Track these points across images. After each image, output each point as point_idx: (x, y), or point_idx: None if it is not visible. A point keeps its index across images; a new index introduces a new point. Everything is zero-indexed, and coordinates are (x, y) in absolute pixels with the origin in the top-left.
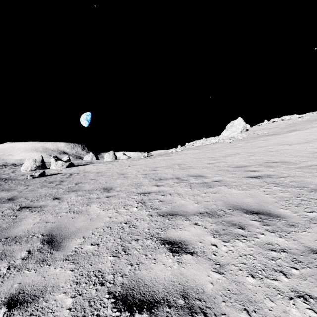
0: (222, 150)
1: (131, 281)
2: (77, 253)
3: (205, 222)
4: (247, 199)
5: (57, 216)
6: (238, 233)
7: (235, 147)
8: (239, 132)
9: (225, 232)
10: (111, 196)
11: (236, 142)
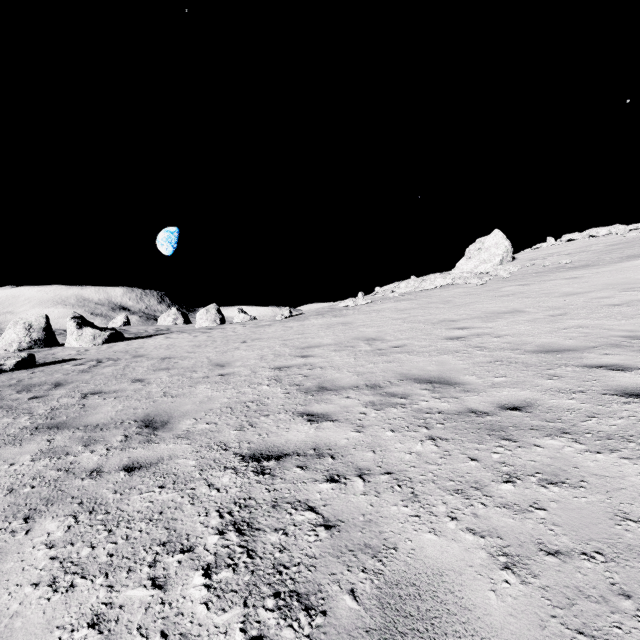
0: (470, 302)
1: None
2: None
3: None
4: None
5: None
6: None
7: (500, 295)
8: (498, 264)
9: None
10: (145, 465)
11: (498, 285)
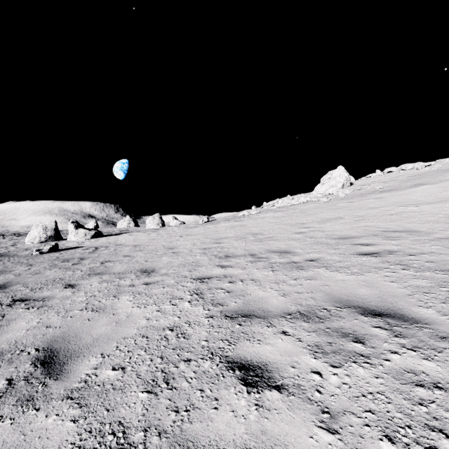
0: (317, 213)
1: (174, 445)
2: (87, 386)
3: (298, 330)
4: (362, 290)
5: (65, 316)
6: (355, 351)
7: (334, 208)
8: (341, 188)
9: (332, 348)
10: (152, 283)
11: (336, 202)
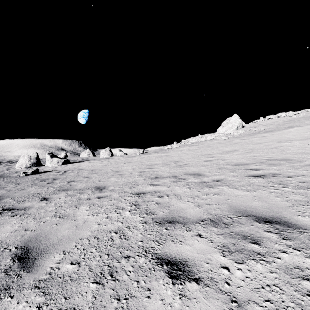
0: (219, 147)
1: None
2: (51, 277)
3: (210, 233)
4: (255, 202)
5: (39, 222)
6: (254, 250)
7: (232, 144)
8: (235, 129)
9: (236, 248)
10: (103, 197)
11: (233, 139)
